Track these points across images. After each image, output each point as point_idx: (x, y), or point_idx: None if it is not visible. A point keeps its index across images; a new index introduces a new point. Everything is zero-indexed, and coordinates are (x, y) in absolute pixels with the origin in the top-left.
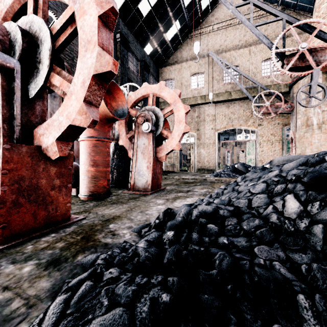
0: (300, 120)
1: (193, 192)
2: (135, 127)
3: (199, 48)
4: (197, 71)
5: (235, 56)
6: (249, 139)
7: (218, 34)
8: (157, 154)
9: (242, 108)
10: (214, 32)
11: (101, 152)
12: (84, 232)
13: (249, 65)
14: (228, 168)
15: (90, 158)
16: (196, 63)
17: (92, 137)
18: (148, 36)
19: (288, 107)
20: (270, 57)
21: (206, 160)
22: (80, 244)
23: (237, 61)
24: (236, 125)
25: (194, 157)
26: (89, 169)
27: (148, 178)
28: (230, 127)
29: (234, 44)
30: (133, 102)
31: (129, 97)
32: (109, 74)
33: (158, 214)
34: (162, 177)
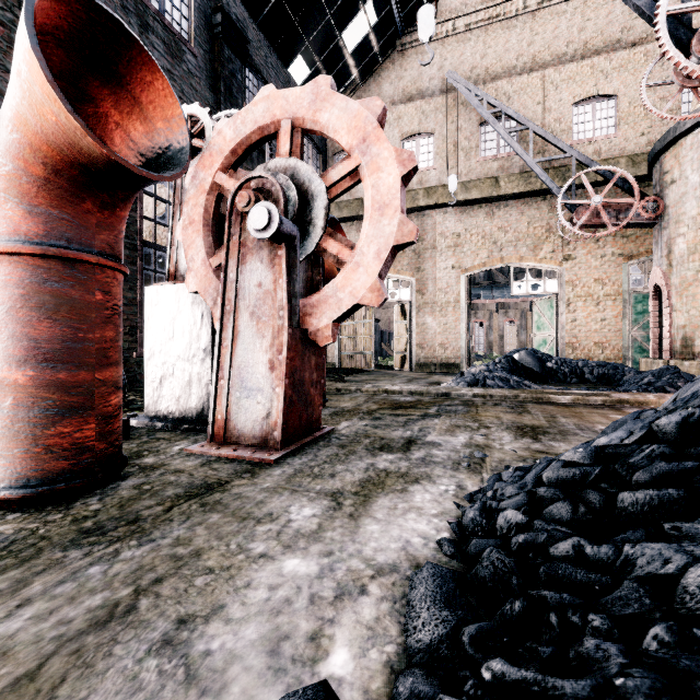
0: (684, 240)
1: (428, 448)
2: (230, 229)
3: (433, 23)
4: (417, 130)
5: (509, 92)
6: (542, 291)
7: (468, 42)
8: (306, 319)
9: (526, 218)
10: (458, 37)
11: (66, 306)
12: None
13: (541, 114)
14: (497, 363)
15: (10, 331)
16: (415, 110)
17: (16, 240)
18: (298, 36)
19: (650, 207)
20: (592, 95)
21: (439, 343)
22: None
23: (514, 105)
24: (510, 260)
25: (411, 336)
26: (3, 376)
27: (274, 403)
28: (495, 263)
29: (505, 64)
30: (227, 151)
31: (215, 135)
32: None
33: (262, 672)
34: (331, 388)
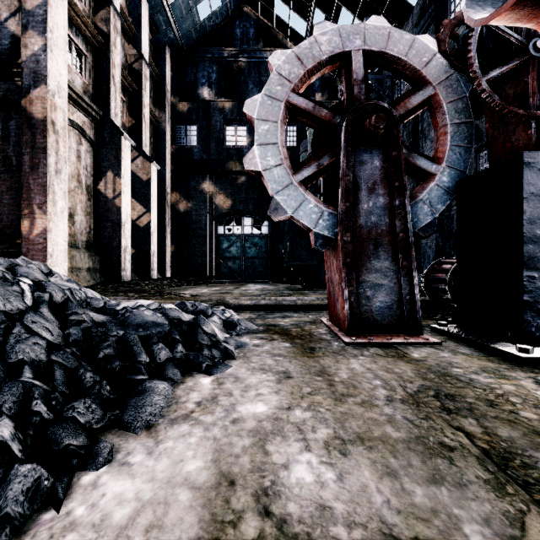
0: None
1: None
2: None
3: None
4: None
5: None
6: None
7: None
8: None
9: None
10: None
11: None
12: (300, 336)
13: None
14: None
15: None
16: None
17: None
18: None
19: None
20: None
21: None
22: (279, 331)
23: None
24: None
25: None
26: None
27: None
28: None
29: None
30: None
31: None
32: (250, 172)
33: (237, 373)
34: None
